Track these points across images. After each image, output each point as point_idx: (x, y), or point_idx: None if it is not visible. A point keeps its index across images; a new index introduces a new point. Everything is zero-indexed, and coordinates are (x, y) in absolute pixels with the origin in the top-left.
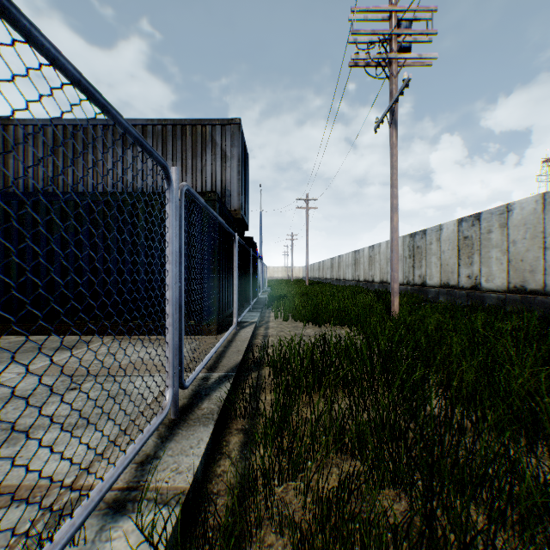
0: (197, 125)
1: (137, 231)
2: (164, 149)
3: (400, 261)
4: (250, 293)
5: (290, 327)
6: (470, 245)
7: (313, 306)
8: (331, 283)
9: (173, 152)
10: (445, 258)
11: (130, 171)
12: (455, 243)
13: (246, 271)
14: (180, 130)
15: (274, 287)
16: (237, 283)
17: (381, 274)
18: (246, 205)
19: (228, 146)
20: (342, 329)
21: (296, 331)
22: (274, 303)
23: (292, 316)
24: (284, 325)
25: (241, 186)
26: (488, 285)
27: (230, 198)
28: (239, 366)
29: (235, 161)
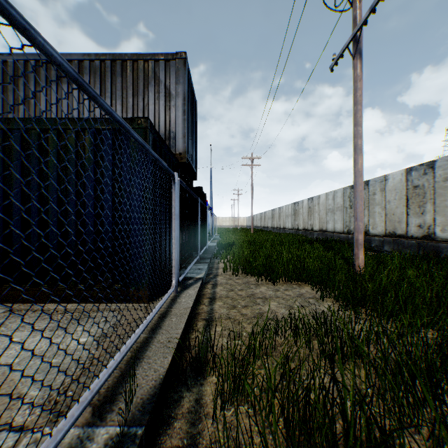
0: (138, 60)
1: (47, 169)
2: (103, 87)
3: (340, 211)
4: (198, 243)
5: (241, 284)
6: (421, 194)
7: (264, 257)
8: (272, 231)
9: (112, 90)
10: (391, 207)
11: (65, 111)
12: (403, 193)
13: (195, 220)
14: (120, 66)
15: (223, 235)
16: (178, 234)
17: (320, 223)
18: (193, 152)
19: (172, 83)
20: (301, 287)
21: (248, 290)
22: (223, 253)
23: (242, 269)
24: (234, 280)
25: (186, 128)
26: (445, 235)
27: (175, 140)
28: (161, 388)
29: (179, 100)
